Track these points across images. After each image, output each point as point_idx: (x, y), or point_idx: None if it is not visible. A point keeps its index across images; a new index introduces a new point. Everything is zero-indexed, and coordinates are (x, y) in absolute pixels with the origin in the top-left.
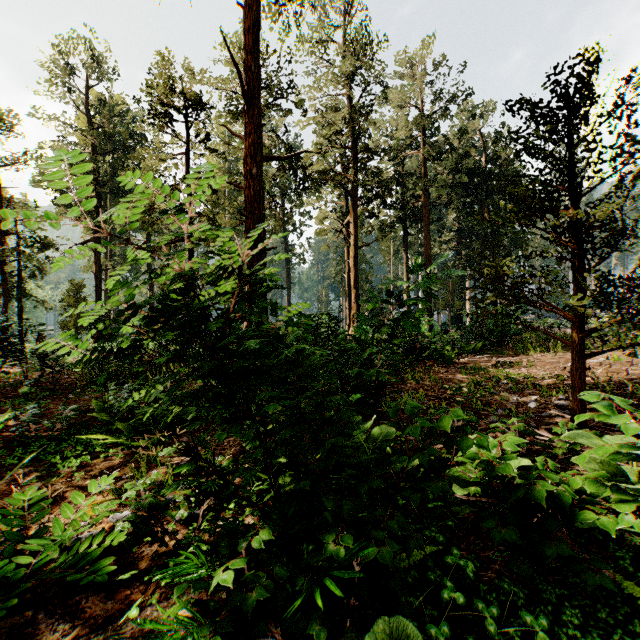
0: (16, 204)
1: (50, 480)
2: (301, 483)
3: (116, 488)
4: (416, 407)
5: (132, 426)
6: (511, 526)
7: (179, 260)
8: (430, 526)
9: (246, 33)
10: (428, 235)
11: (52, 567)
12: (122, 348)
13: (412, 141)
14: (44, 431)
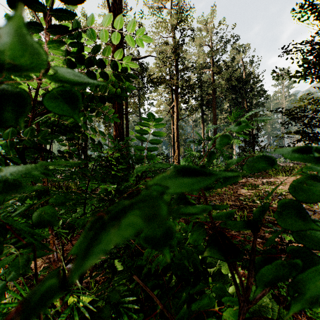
0: None
1: None
2: None
3: None
4: None
5: None
6: None
7: None
8: None
9: None
10: (215, 114)
11: None
12: None
13: (206, 64)
14: None
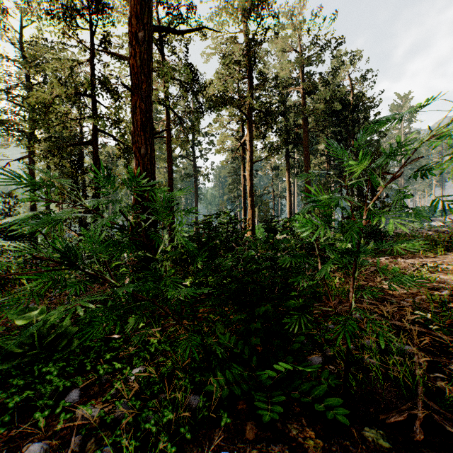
0: None
1: None
2: None
3: None
4: None
5: None
6: None
7: None
8: None
9: None
10: (308, 155)
11: None
12: None
13: (295, 80)
14: None
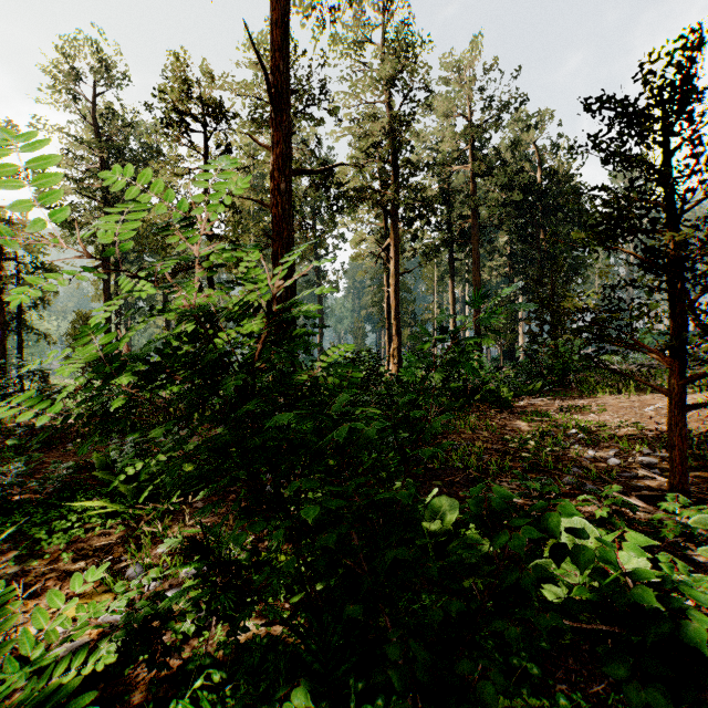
0: (15, 225)
1: (32, 562)
2: (349, 608)
3: (110, 578)
4: (506, 497)
5: (137, 488)
6: (655, 681)
7: (182, 294)
8: (518, 649)
9: (273, 27)
10: (477, 260)
11: (15, 702)
12: (105, 414)
13: (459, 155)
14: (34, 492)
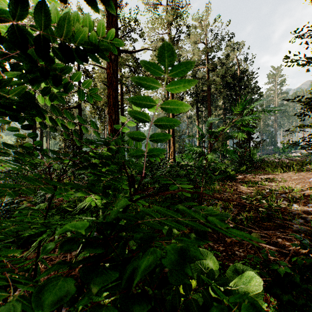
0: None
1: None
2: None
3: None
4: None
5: None
6: None
7: None
8: None
9: None
10: (210, 110)
11: None
12: None
13: (201, 61)
14: None
